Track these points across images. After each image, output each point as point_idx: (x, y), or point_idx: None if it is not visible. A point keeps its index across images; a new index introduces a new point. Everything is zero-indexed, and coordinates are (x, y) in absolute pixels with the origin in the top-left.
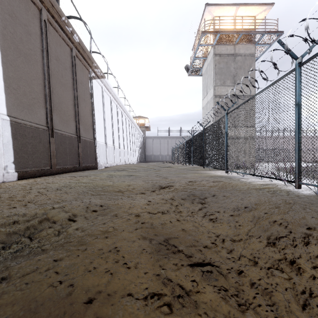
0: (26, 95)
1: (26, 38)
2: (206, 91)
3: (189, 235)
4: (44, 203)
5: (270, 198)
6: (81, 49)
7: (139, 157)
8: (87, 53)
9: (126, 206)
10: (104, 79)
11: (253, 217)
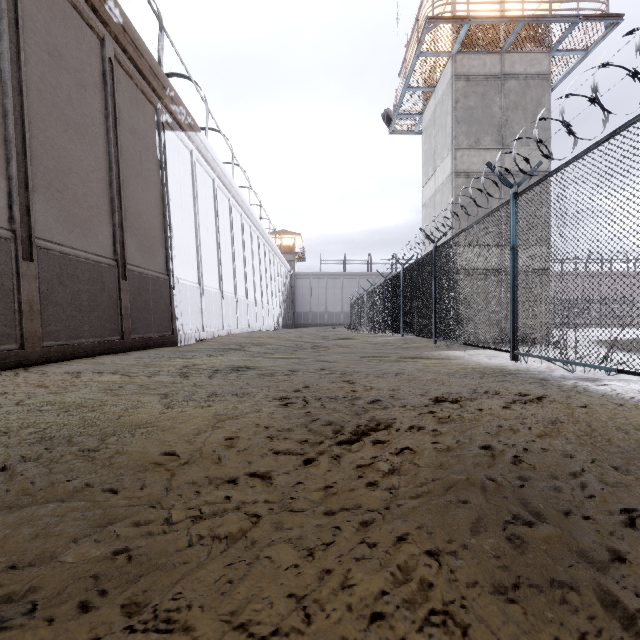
0: None
1: None
2: (433, 166)
3: None
4: None
5: None
6: (130, 47)
7: (282, 316)
8: (147, 61)
9: None
10: (197, 133)
11: None
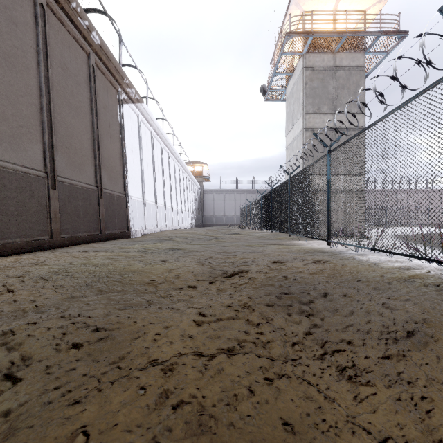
0: (7, 119)
1: (8, 28)
2: (292, 123)
3: None
4: None
5: None
6: (104, 56)
7: (195, 219)
8: (113, 63)
9: (151, 331)
10: (141, 104)
11: (442, 367)
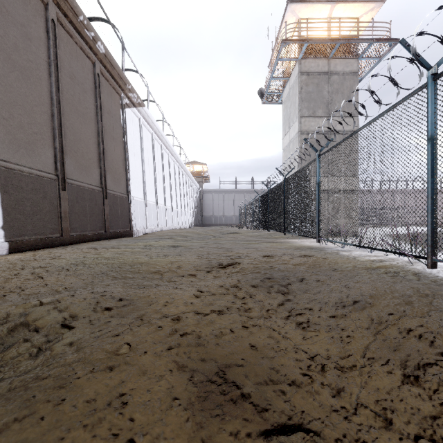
0: (23, 128)
1: (24, 44)
2: (288, 125)
3: (262, 358)
4: (35, 293)
5: (392, 285)
6: (108, 64)
7: (194, 219)
8: (117, 70)
9: (161, 300)
10: (143, 108)
11: (369, 320)
